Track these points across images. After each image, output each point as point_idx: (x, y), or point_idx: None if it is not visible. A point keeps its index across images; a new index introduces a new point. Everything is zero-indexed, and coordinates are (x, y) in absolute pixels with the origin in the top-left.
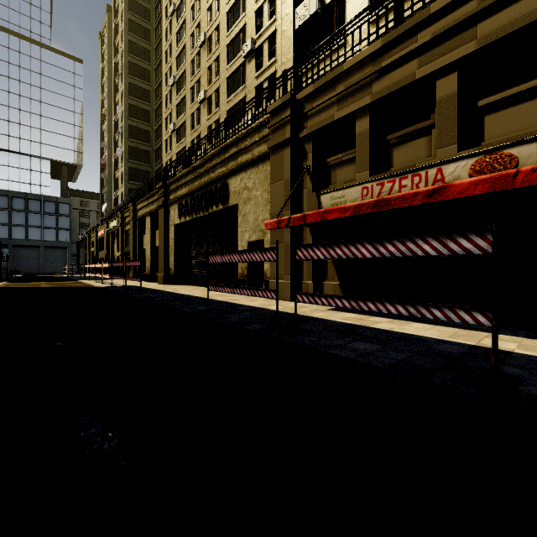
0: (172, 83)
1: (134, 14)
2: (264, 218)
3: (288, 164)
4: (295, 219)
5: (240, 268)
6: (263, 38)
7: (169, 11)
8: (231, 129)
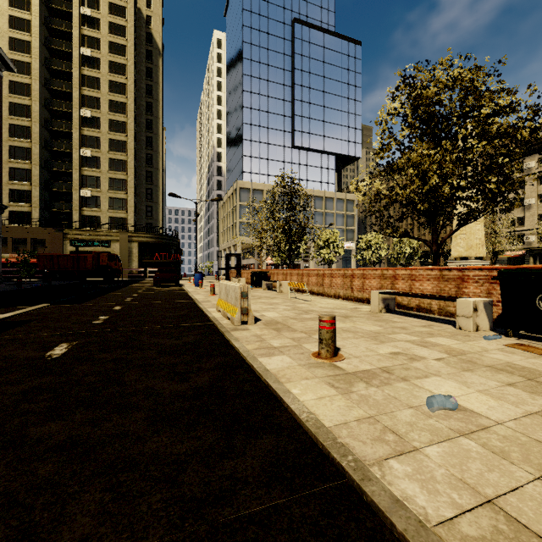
0: None
1: None
2: None
3: None
4: None
5: None
6: None
7: None
8: None
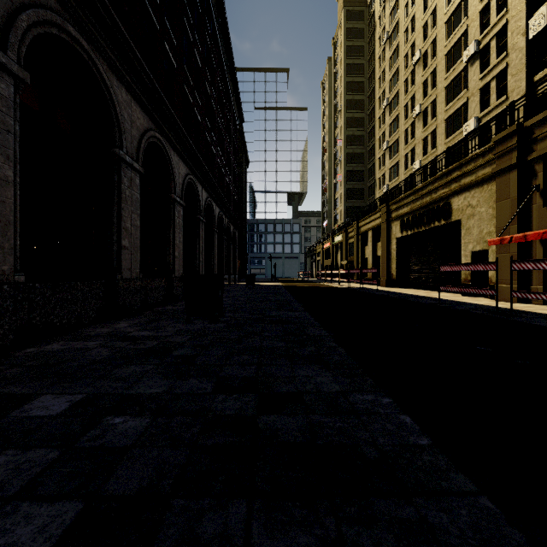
0: (385, 105)
1: (351, 58)
2: (489, 231)
3: (514, 185)
4: (516, 238)
5: (463, 274)
6: (490, 36)
7: (381, 40)
8: (449, 137)
